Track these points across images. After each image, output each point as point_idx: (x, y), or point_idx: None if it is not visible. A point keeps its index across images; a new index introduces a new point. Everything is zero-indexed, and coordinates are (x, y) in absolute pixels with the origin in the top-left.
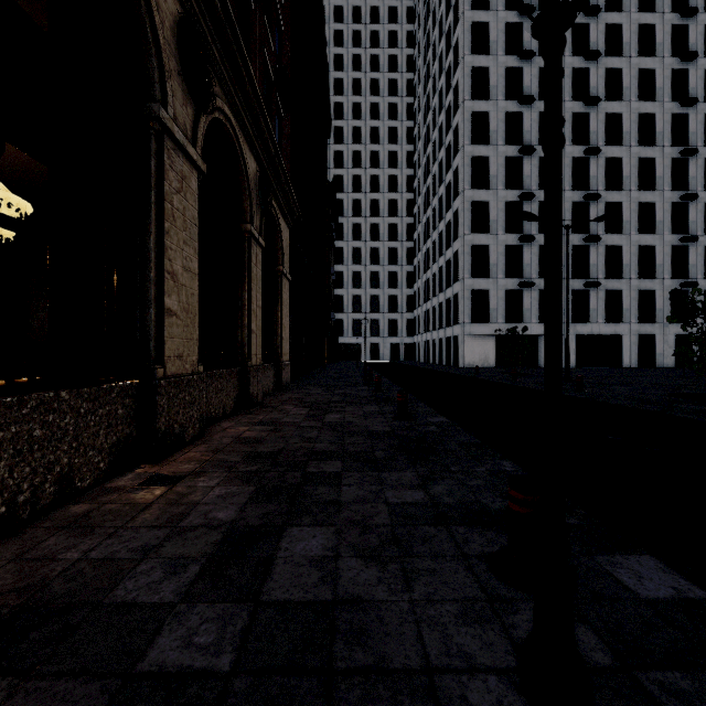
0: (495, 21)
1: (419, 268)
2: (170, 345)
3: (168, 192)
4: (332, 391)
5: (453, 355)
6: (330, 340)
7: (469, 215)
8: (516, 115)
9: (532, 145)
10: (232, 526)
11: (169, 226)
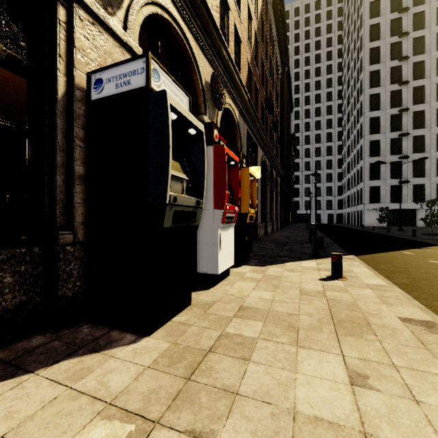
0: (384, 44)
1: (345, 171)
2: (268, 218)
3: (267, 193)
4: (294, 231)
5: (360, 220)
6: (292, 212)
7: (367, 148)
8: (398, 91)
9: (408, 105)
10: (284, 238)
11: (267, 199)
